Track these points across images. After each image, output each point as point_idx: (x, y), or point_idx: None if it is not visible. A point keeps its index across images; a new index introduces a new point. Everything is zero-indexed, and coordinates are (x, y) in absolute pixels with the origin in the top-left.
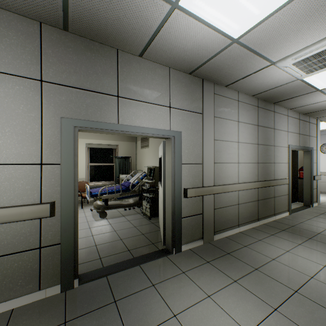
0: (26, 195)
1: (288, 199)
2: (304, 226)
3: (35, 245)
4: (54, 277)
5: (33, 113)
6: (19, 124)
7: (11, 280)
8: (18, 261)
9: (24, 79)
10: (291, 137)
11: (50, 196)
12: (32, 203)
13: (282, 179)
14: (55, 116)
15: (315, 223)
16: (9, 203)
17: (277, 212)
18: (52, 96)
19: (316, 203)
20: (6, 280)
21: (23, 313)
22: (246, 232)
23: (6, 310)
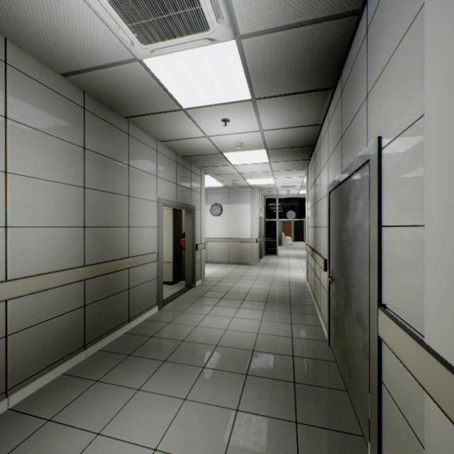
0: None
1: (158, 286)
2: (169, 330)
3: None
4: None
5: None
6: None
7: None
8: None
9: None
10: (163, 186)
11: None
12: None
13: (145, 254)
14: None
15: (186, 319)
16: None
17: (137, 313)
18: None
19: (200, 280)
20: None
21: None
22: (32, 400)
23: None
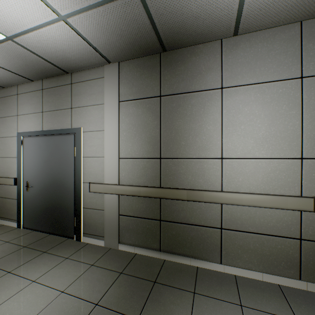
0: (287, 187)
1: None
2: None
3: (295, 235)
4: (314, 274)
5: (293, 110)
6: (281, 122)
7: (275, 258)
8: (280, 244)
9: (285, 81)
10: None
11: (309, 191)
12: (292, 195)
13: None
14: (314, 110)
15: None
16: (273, 192)
17: None
18: (311, 90)
19: None
20: (271, 257)
21: (293, 295)
22: None
23: (272, 283)
